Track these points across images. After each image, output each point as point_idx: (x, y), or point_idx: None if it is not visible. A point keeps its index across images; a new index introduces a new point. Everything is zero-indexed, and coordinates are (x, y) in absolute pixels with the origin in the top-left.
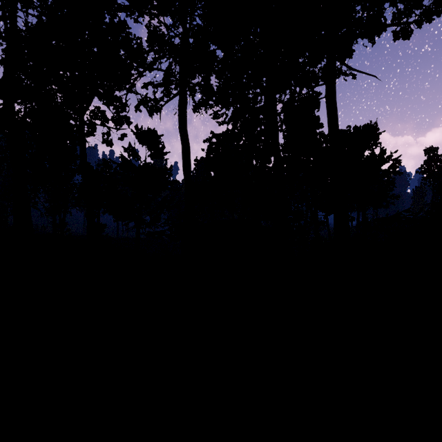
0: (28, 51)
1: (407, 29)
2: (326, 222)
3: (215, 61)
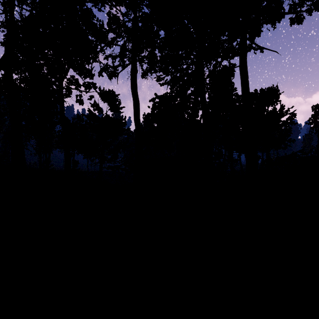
0: (23, 36)
1: (300, 16)
2: (239, 159)
3: (158, 38)
